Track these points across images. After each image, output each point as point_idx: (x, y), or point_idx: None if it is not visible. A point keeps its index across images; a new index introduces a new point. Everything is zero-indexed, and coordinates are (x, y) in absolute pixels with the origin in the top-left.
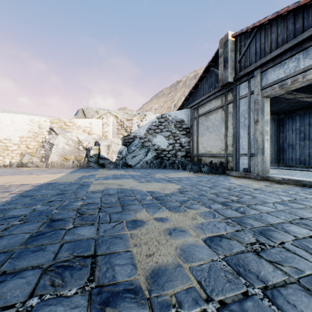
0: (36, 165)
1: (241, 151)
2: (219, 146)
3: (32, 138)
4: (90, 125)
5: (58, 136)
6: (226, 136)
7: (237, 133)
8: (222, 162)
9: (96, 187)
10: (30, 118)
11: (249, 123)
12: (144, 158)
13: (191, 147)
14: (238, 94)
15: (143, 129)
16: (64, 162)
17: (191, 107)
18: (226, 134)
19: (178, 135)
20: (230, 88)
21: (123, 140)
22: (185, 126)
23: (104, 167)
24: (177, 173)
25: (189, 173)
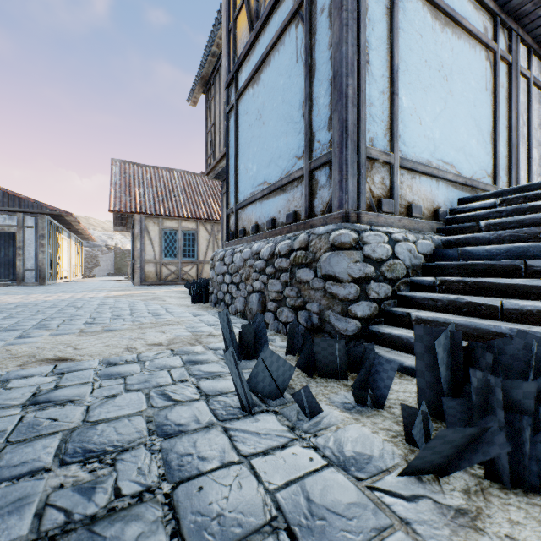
0: None
1: None
2: None
3: None
4: None
5: None
6: None
7: None
8: None
9: None
10: None
11: None
12: None
13: None
14: None
15: None
16: None
17: None
18: None
19: None
20: None
21: None
22: None
23: None
24: None
25: None
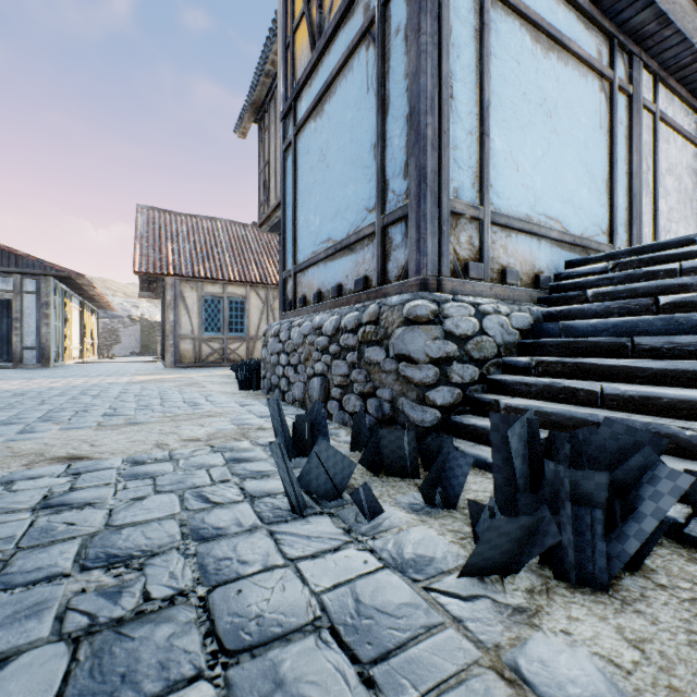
0: None
1: None
2: None
3: None
4: None
5: None
6: None
7: None
8: None
9: None
10: None
11: None
12: None
13: None
14: None
15: None
16: None
17: None
18: None
19: None
20: None
21: None
22: None
23: None
24: None
25: None
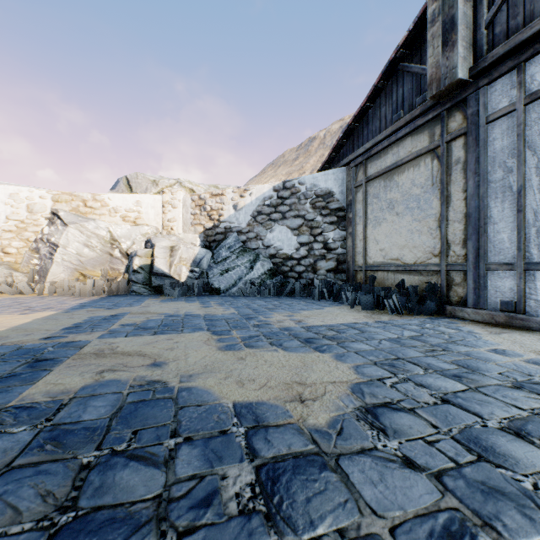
0: (19, 288)
1: (492, 258)
2: (424, 245)
3: (14, 233)
4: (137, 207)
5: (68, 229)
6: (446, 220)
7: (481, 210)
8: (434, 285)
9: (64, 379)
10: (11, 191)
11: (524, 181)
12: (246, 275)
13: (350, 251)
14: (484, 109)
15: (244, 213)
16: (77, 282)
17: (350, 161)
18: (445, 216)
19: (319, 224)
20: (459, 99)
21: (203, 237)
22: (336, 205)
23: (162, 293)
24: (322, 310)
25: (353, 312)
